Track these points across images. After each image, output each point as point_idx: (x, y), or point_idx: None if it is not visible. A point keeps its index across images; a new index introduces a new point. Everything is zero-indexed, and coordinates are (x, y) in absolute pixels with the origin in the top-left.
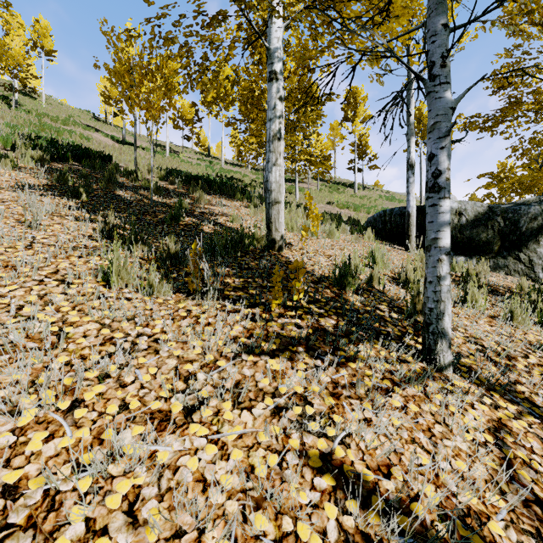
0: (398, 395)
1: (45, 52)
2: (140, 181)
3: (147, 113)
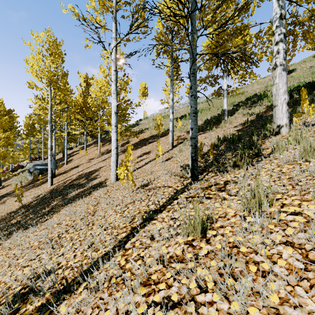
0: (174, 176)
1: None
2: None
3: None
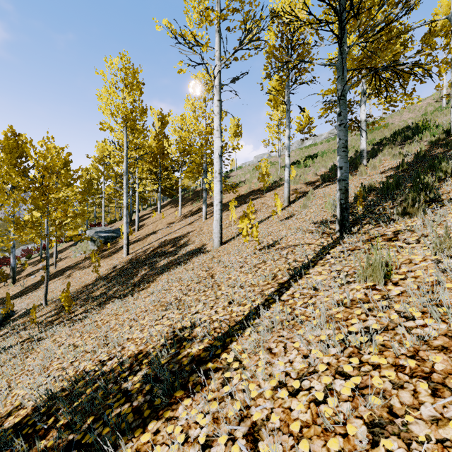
0: (310, 233)
1: None
2: None
3: None
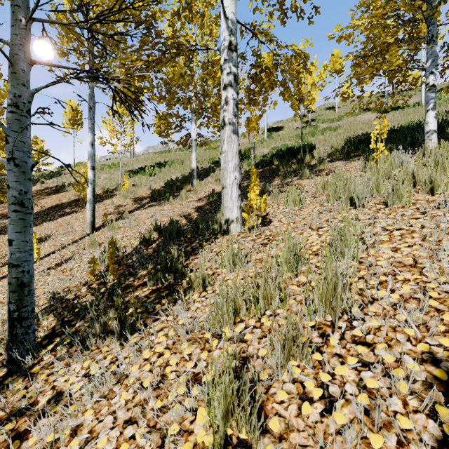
0: None
1: (336, 73)
2: (305, 163)
3: (248, 128)
